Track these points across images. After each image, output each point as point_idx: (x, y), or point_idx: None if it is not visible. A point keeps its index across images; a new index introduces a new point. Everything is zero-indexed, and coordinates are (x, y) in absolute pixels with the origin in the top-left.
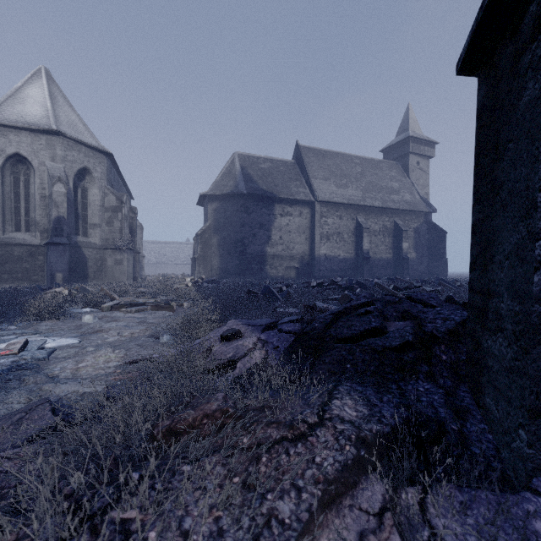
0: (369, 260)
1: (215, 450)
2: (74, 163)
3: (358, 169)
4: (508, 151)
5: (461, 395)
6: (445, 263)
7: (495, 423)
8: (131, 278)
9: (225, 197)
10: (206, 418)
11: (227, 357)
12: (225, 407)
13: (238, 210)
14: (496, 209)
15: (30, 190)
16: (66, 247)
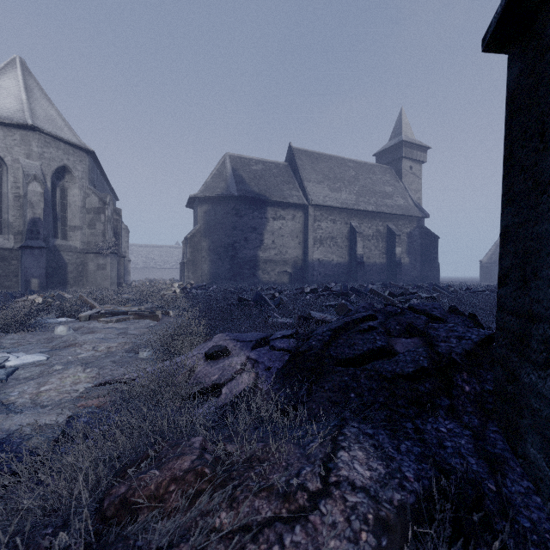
0: (363, 265)
1: (183, 537)
2: (52, 161)
3: (352, 173)
4: None
5: (492, 437)
6: (437, 268)
7: (546, 484)
8: (115, 284)
9: (215, 199)
10: (174, 482)
11: (212, 381)
12: (199, 467)
13: (229, 212)
14: (543, 211)
15: (2, 189)
16: (42, 251)
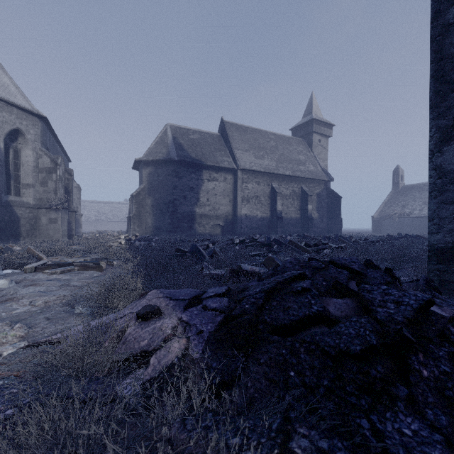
0: (282, 219)
1: None
2: (5, 124)
3: (273, 143)
4: None
5: None
6: (340, 222)
7: None
8: (66, 236)
9: (158, 163)
10: None
11: (141, 347)
12: None
13: (170, 174)
14: None
15: None
16: None
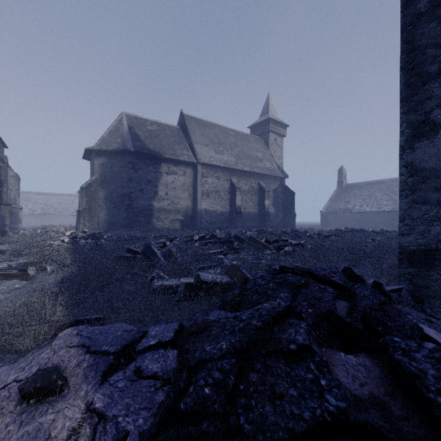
0: (241, 214)
1: None
2: None
3: (232, 139)
4: None
5: None
6: (294, 216)
7: None
8: None
9: (112, 153)
10: None
11: None
12: None
13: (126, 166)
14: None
15: None
16: None
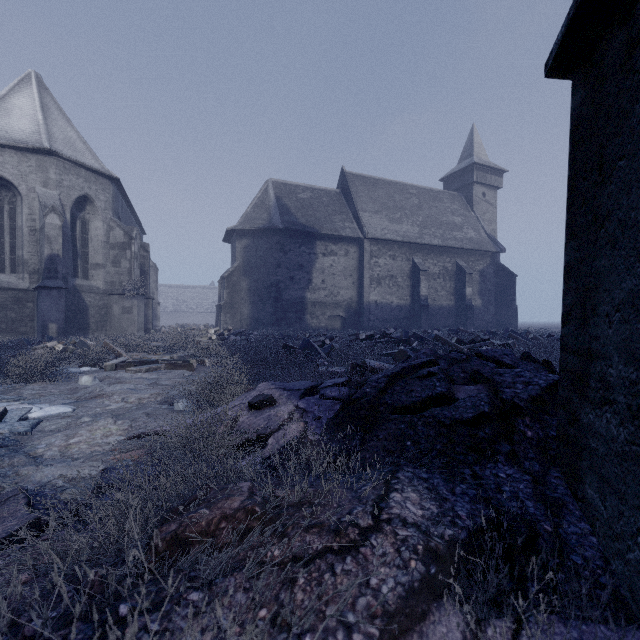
0: (428, 308)
1: (236, 567)
2: (72, 190)
3: (415, 201)
4: (618, 171)
5: (553, 482)
6: (514, 311)
7: (601, 523)
8: (142, 330)
9: (256, 232)
10: (225, 520)
11: (257, 431)
12: (250, 505)
13: (273, 248)
14: (601, 246)
15: (16, 222)
16: (61, 292)
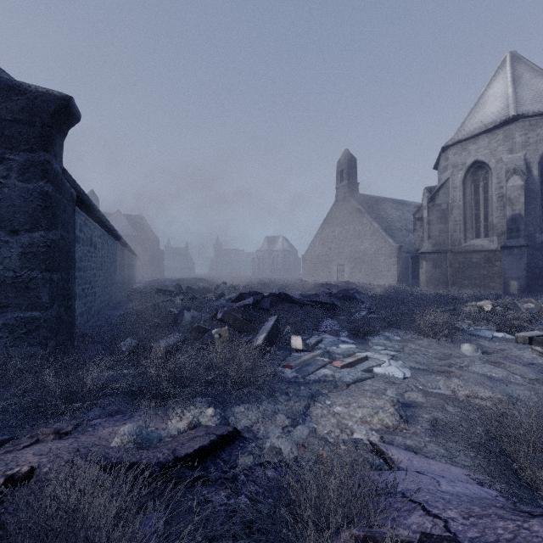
0: None
1: None
2: (539, 143)
3: None
4: None
5: None
6: None
7: None
8: None
9: None
10: None
11: None
12: None
13: None
14: None
15: (487, 194)
16: (522, 250)
